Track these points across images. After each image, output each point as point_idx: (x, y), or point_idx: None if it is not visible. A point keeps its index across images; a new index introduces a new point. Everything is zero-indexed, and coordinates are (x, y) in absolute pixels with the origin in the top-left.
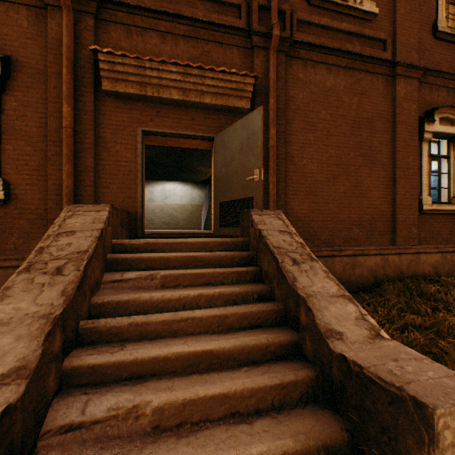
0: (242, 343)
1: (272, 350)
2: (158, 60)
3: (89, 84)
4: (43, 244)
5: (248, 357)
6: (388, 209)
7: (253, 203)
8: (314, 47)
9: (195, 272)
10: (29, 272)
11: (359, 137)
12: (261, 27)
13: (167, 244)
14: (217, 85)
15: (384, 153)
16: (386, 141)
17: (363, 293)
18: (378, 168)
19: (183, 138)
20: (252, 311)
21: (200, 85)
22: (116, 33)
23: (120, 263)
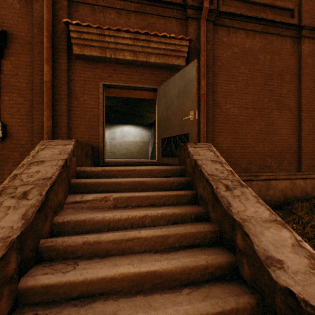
0: (183, 265)
1: (211, 271)
2: (114, 29)
3: (63, 50)
4: (17, 171)
5: (188, 278)
6: (295, 143)
7: (188, 138)
8: (236, 17)
9: (142, 195)
10: (0, 196)
11: (271, 86)
12: (194, 2)
13: (120, 171)
14: (159, 47)
15: (291, 99)
16: (293, 89)
17: (277, 211)
18: (287, 110)
19: (134, 90)
20: (191, 232)
21: (146, 48)
22: (84, 11)
23: (81, 186)
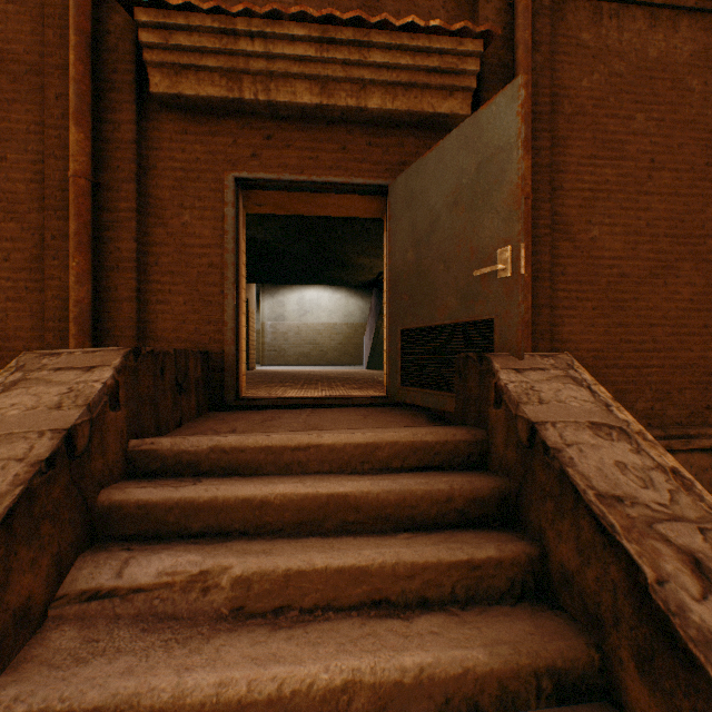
0: None
1: None
2: (262, 12)
3: (125, 86)
4: None
5: None
6: None
7: (492, 336)
8: None
9: (339, 565)
10: None
11: None
12: None
13: (269, 450)
14: (396, 64)
15: None
16: None
17: None
18: None
19: (324, 195)
20: None
21: (357, 67)
22: None
23: (132, 516)
